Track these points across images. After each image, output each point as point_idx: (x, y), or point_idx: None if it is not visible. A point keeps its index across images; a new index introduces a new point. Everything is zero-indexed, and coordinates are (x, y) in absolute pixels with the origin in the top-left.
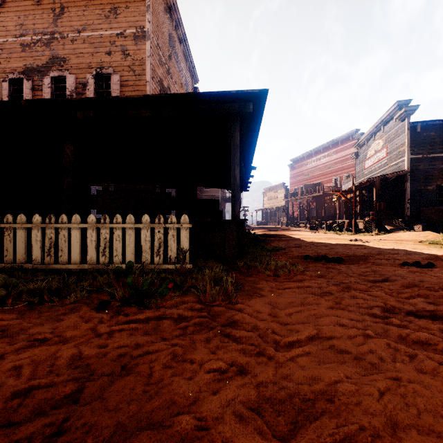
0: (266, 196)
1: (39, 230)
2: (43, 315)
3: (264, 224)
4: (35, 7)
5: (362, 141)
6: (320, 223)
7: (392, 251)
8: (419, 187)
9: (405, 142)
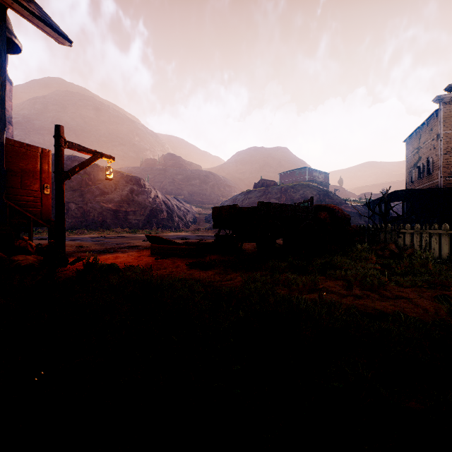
0: None
1: None
2: None
3: None
4: (415, 139)
5: None
6: None
7: None
8: None
9: None
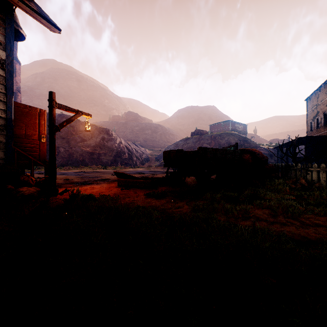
0: None
1: None
2: None
3: None
4: (314, 98)
5: None
6: None
7: None
8: None
9: None
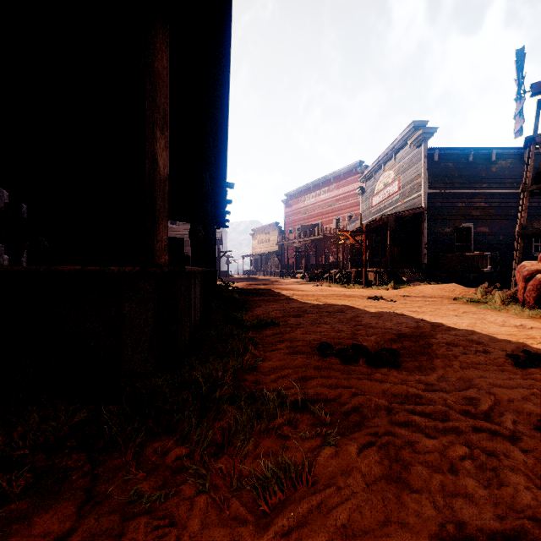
0: (255, 238)
1: None
2: None
3: (252, 274)
4: None
5: (369, 172)
6: (321, 273)
7: (445, 320)
8: (437, 228)
9: (421, 172)
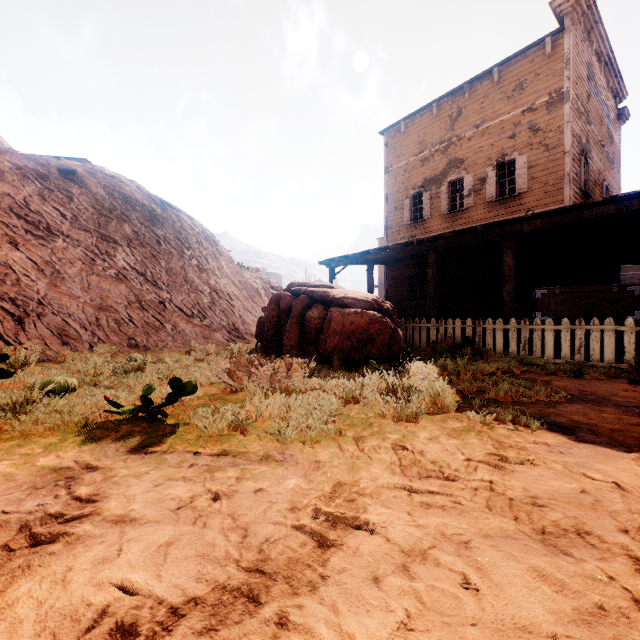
0: None
1: (515, 330)
2: (593, 382)
3: None
4: (433, 121)
5: None
6: None
7: None
8: None
9: None
